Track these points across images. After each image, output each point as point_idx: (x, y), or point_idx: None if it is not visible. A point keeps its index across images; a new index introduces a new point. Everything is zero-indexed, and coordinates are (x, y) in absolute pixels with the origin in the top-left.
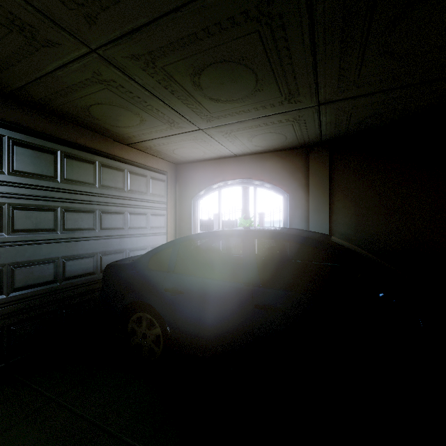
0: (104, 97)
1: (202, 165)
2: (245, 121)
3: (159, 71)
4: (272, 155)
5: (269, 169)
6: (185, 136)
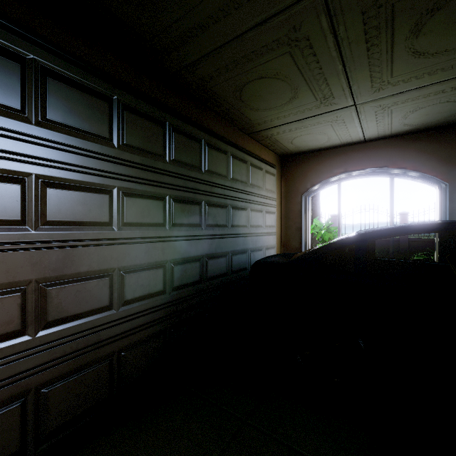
0: (275, 66)
1: (316, 156)
2: (428, 86)
3: (382, 12)
4: (420, 136)
5: (415, 154)
6: (325, 117)
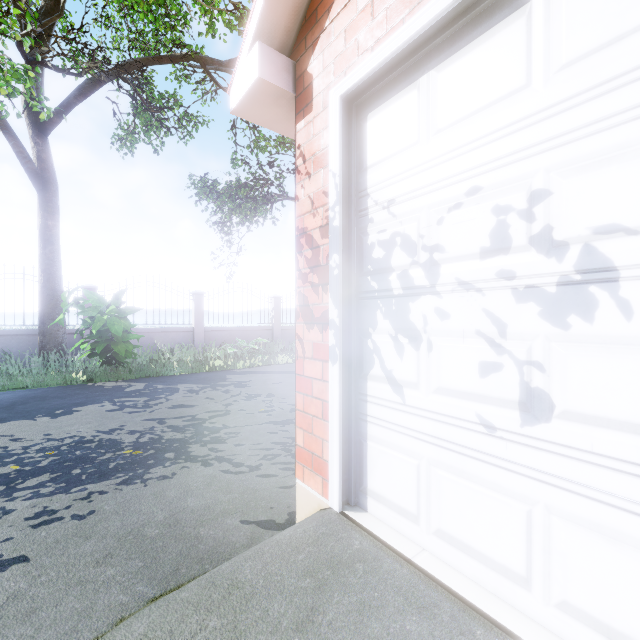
0: None
1: None
2: None
3: None
4: None
5: None
6: None
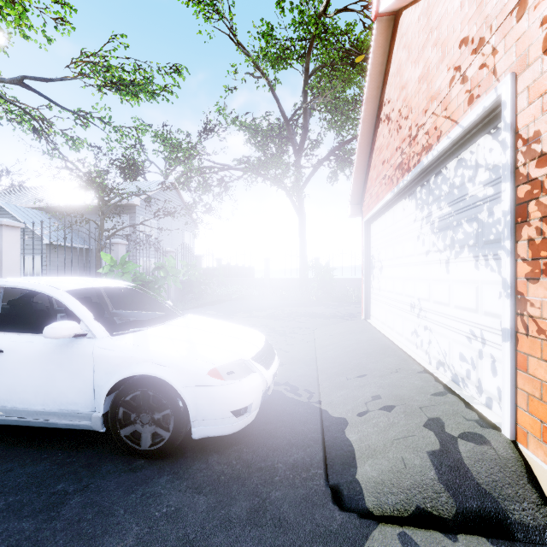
0: None
1: None
2: None
3: None
4: None
5: None
6: None
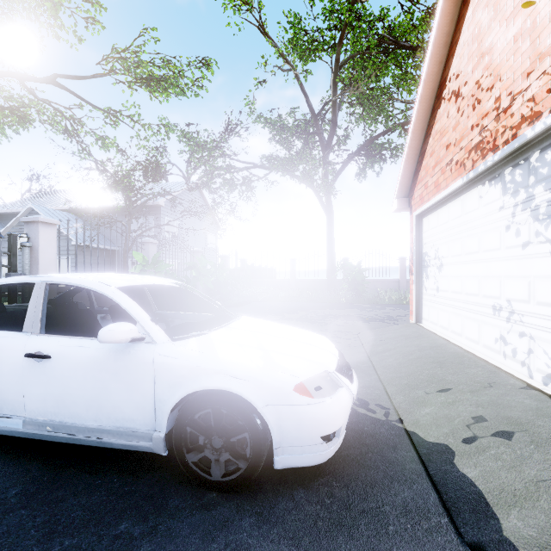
0: None
1: None
2: None
3: None
4: None
5: None
6: None
